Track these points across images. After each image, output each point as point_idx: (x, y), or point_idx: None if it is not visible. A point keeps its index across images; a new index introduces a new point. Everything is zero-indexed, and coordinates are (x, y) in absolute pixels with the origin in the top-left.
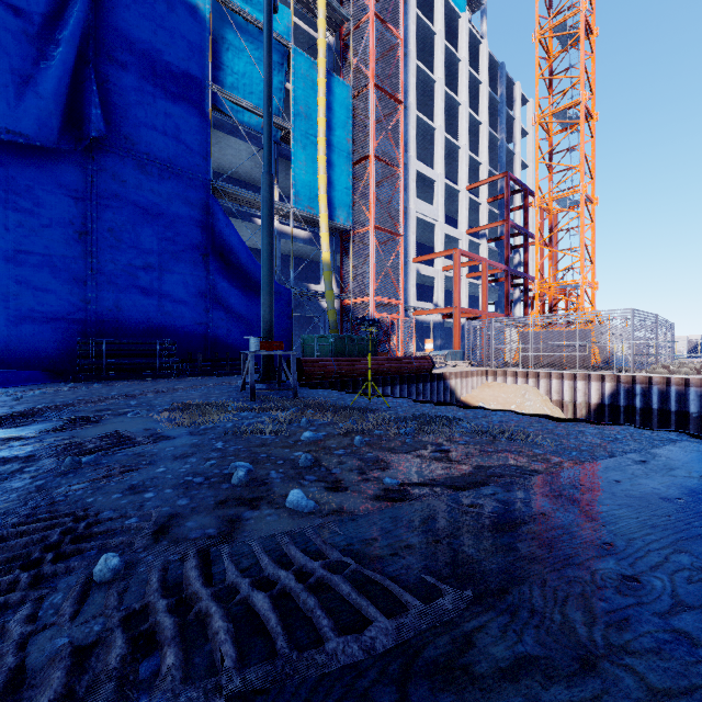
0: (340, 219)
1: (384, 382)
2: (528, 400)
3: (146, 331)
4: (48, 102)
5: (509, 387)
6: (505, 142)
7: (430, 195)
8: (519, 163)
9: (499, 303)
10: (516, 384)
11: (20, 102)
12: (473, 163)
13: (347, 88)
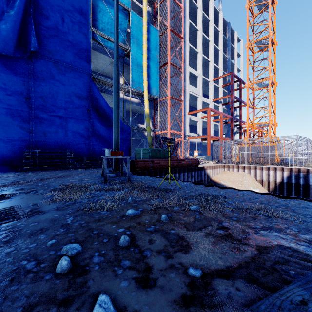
0: (153, 93)
1: (175, 171)
2: (245, 180)
3: (59, 146)
4: (9, 33)
5: (235, 173)
6: (230, 59)
7: (195, 84)
8: (236, 69)
9: (227, 133)
10: (238, 172)
11: None
12: (215, 69)
13: (157, 31)
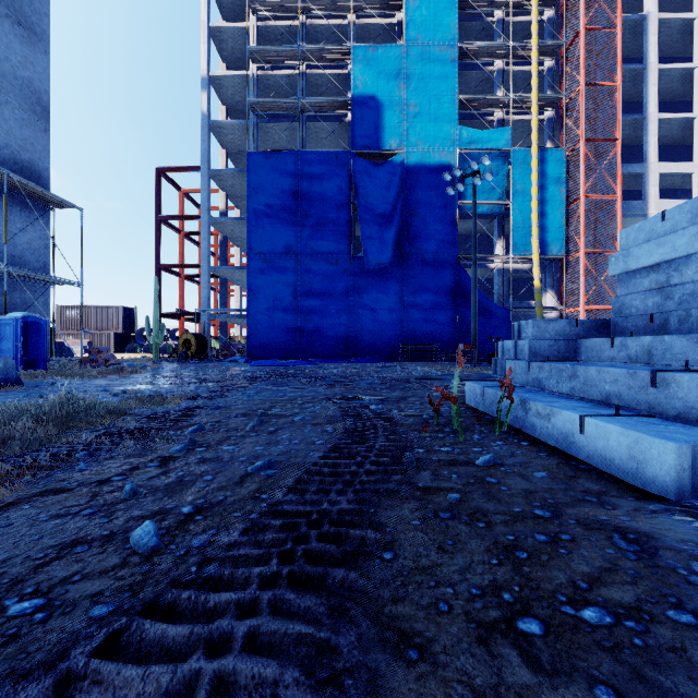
0: (553, 252)
1: None
2: None
3: (426, 340)
4: (390, 247)
5: None
6: None
7: None
8: None
9: None
10: None
11: (381, 251)
12: None
13: (560, 152)
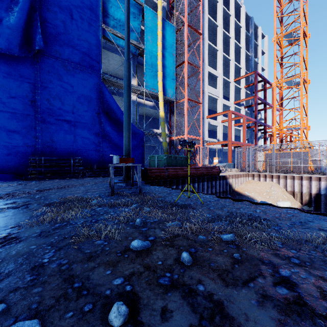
0: (169, 95)
1: (193, 180)
2: (273, 191)
3: (67, 153)
4: (13, 31)
5: (261, 183)
6: (253, 57)
7: (215, 85)
8: (260, 68)
9: (250, 139)
10: (265, 181)
11: None
12: (237, 68)
13: (173, 27)
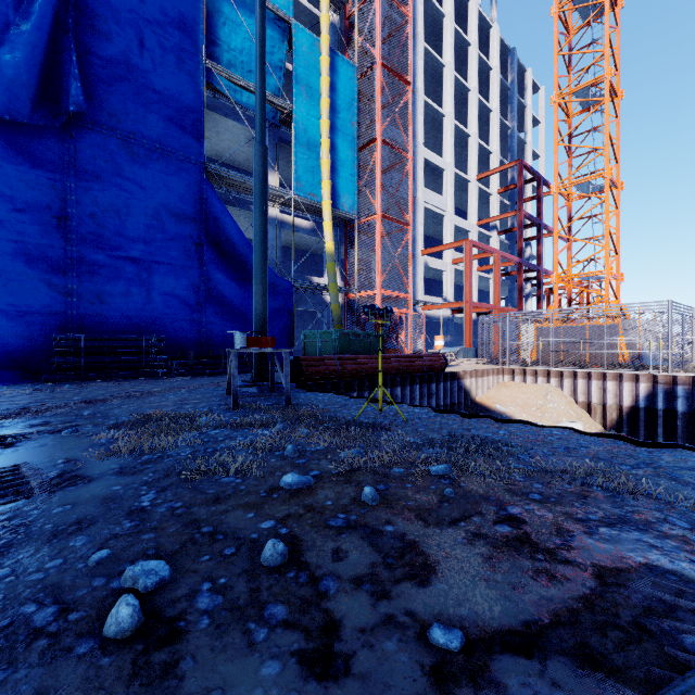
0: (344, 208)
1: (393, 382)
2: (550, 402)
3: (133, 326)
4: (20, 72)
5: (528, 387)
6: (516, 130)
7: (438, 186)
8: (530, 153)
9: (510, 298)
10: (536, 384)
11: None
12: (483, 153)
13: (351, 68)
